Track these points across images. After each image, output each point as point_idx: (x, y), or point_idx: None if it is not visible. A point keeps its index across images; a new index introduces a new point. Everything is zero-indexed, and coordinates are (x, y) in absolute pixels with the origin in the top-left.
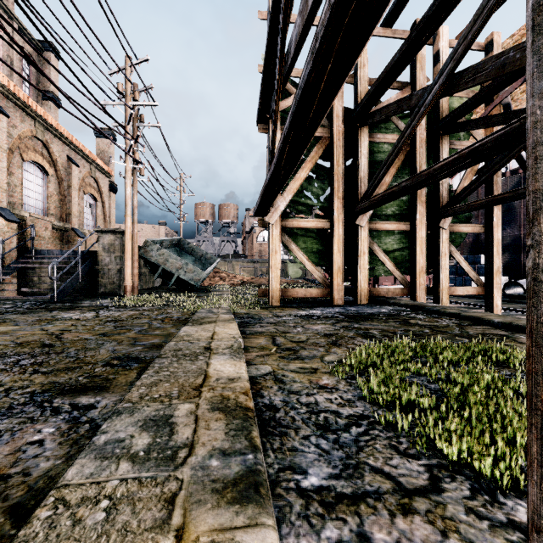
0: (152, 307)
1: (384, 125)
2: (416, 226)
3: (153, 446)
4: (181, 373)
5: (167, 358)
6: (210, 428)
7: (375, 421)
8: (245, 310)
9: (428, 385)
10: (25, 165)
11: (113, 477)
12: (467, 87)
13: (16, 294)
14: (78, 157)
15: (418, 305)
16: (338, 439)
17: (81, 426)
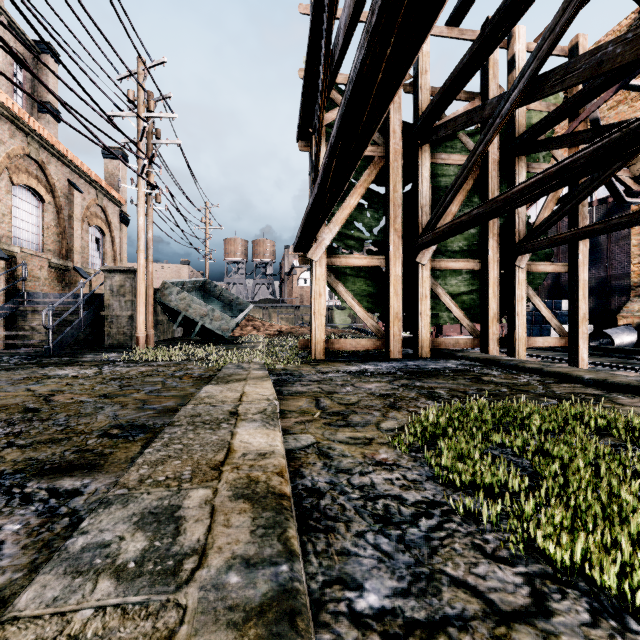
0: (169, 362)
1: (450, 143)
2: (487, 264)
3: (150, 553)
4: (197, 447)
5: (181, 426)
6: (231, 524)
7: (450, 509)
8: (283, 366)
9: (514, 460)
10: (15, 190)
11: (85, 604)
12: (553, 92)
13: (3, 347)
14: (81, 181)
15: (491, 359)
16: (404, 536)
17: (57, 521)
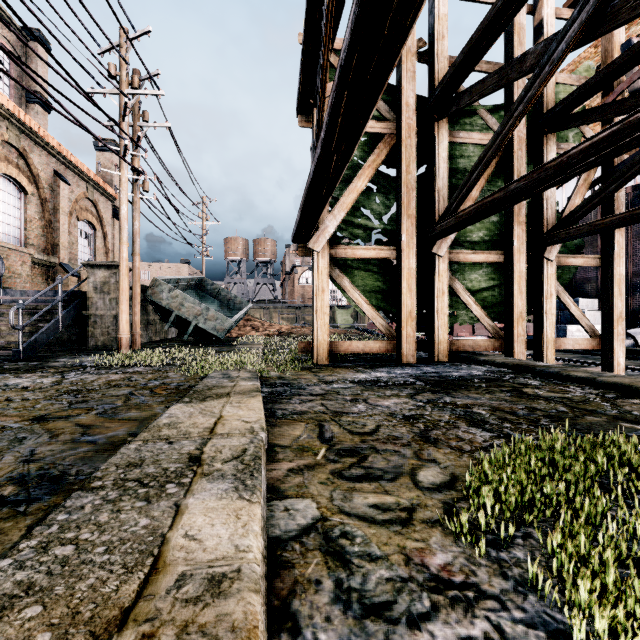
0: (148, 368)
1: (469, 120)
2: (512, 256)
3: None
4: (98, 553)
5: (99, 491)
6: None
7: None
8: (279, 373)
9: None
10: None
11: None
12: (635, 15)
13: None
14: (69, 173)
15: (524, 365)
16: None
17: None
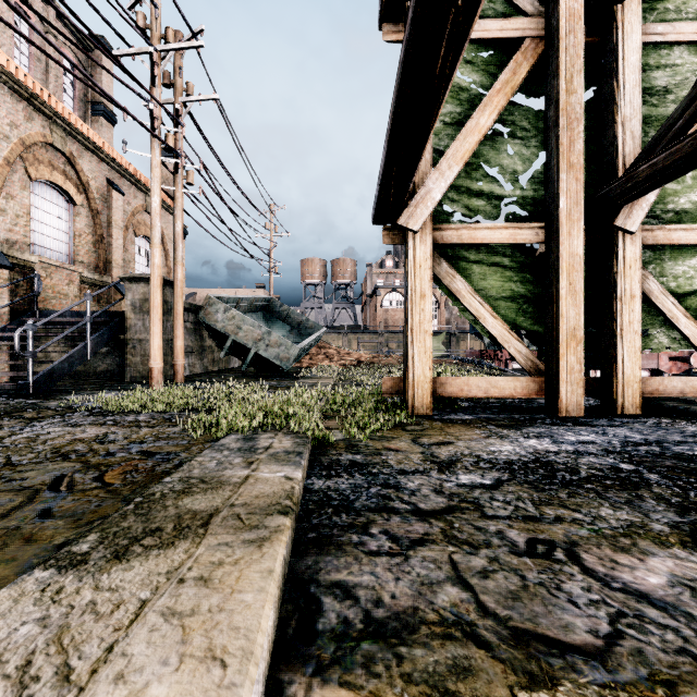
0: (158, 414)
1: (674, 3)
2: None
3: None
4: None
5: None
6: None
7: None
8: (350, 433)
9: None
10: (36, 188)
11: None
12: None
13: (7, 379)
14: (125, 182)
15: None
16: None
17: None
